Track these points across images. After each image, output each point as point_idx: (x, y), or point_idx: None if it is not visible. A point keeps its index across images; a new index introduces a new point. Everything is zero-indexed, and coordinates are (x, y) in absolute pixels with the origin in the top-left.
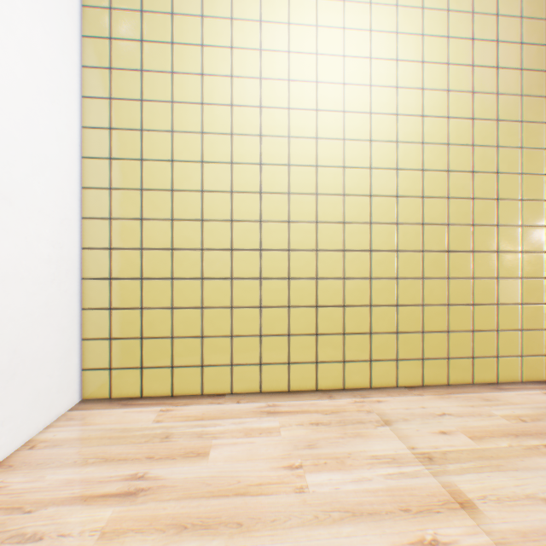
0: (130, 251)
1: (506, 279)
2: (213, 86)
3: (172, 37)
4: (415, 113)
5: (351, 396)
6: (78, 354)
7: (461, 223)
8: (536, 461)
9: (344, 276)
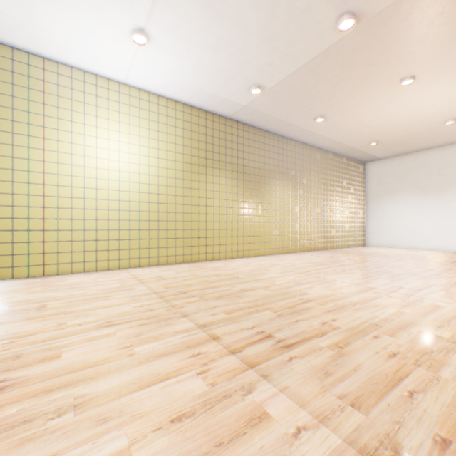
0: (24, 219)
1: (179, 230)
2: (64, 157)
3: (45, 136)
4: (147, 174)
5: (121, 270)
6: None
7: (164, 212)
8: (162, 272)
9: (120, 229)
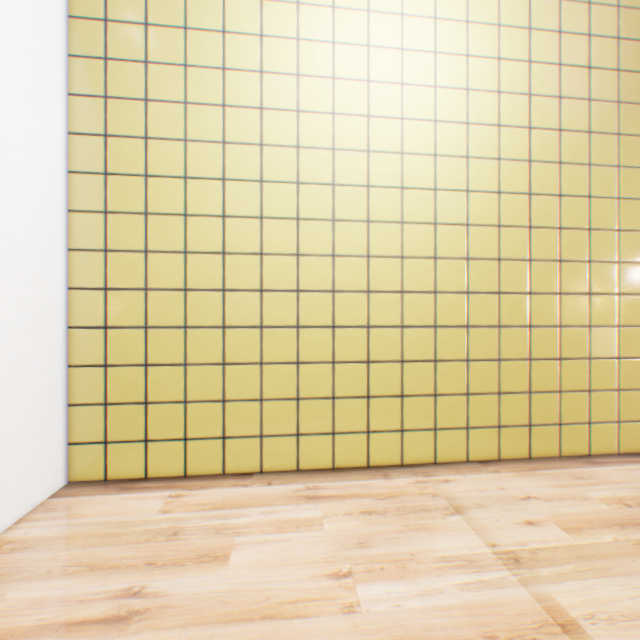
0: (132, 292)
1: (600, 327)
2: (238, 84)
3: (186, 20)
4: (490, 122)
5: (411, 474)
6: (62, 424)
7: (545, 259)
8: None
9: (402, 324)
